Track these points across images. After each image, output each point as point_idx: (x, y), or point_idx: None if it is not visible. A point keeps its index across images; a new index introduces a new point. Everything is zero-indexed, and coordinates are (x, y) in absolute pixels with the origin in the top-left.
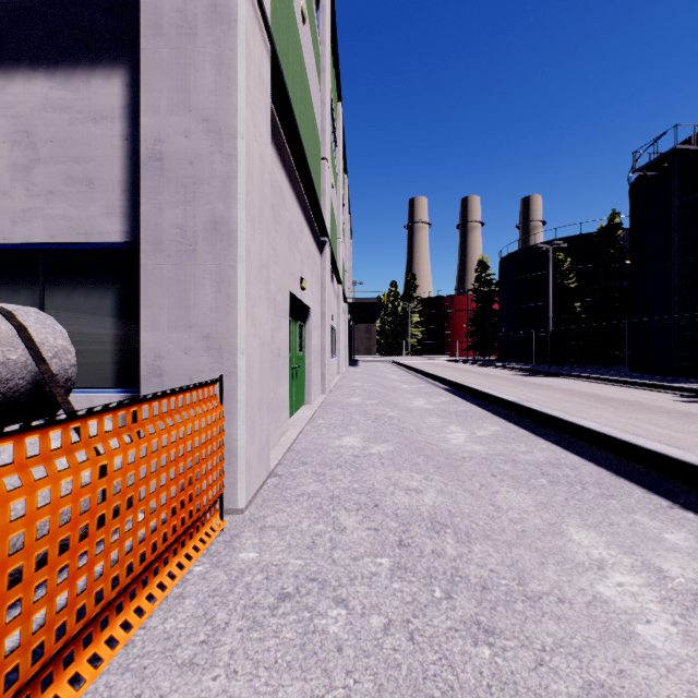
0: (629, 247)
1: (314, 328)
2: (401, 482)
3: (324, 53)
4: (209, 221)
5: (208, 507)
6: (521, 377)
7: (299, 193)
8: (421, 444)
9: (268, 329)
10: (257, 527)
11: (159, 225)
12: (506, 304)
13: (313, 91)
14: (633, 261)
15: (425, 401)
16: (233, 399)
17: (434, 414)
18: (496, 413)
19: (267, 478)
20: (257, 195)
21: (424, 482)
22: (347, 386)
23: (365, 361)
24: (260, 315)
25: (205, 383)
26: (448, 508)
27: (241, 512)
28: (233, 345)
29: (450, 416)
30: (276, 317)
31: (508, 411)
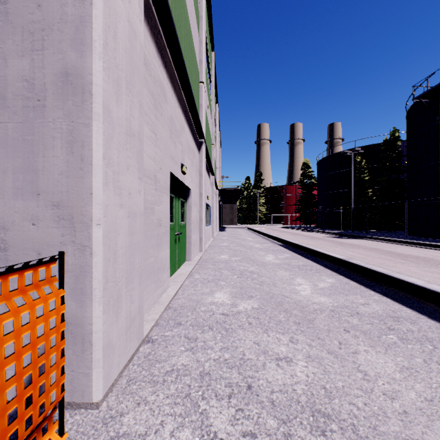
0: (407, 151)
1: (193, 204)
2: (271, 349)
3: (201, 6)
4: (60, 73)
5: (30, 432)
6: (336, 239)
7: (180, 97)
8: (279, 297)
9: (141, 200)
10: (108, 436)
11: (3, 77)
12: (322, 191)
13: (193, 28)
14: (409, 161)
15: (274, 257)
16: (87, 277)
17: (282, 268)
18: (328, 267)
19: (139, 346)
20: (124, 59)
21: (291, 346)
22: (218, 246)
23: (230, 228)
24: (128, 184)
25: (23, 265)
26: (322, 384)
27: (96, 406)
28: (87, 214)
29: (294, 269)
30: (156, 192)
31: (338, 266)
